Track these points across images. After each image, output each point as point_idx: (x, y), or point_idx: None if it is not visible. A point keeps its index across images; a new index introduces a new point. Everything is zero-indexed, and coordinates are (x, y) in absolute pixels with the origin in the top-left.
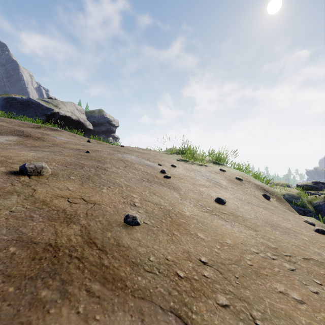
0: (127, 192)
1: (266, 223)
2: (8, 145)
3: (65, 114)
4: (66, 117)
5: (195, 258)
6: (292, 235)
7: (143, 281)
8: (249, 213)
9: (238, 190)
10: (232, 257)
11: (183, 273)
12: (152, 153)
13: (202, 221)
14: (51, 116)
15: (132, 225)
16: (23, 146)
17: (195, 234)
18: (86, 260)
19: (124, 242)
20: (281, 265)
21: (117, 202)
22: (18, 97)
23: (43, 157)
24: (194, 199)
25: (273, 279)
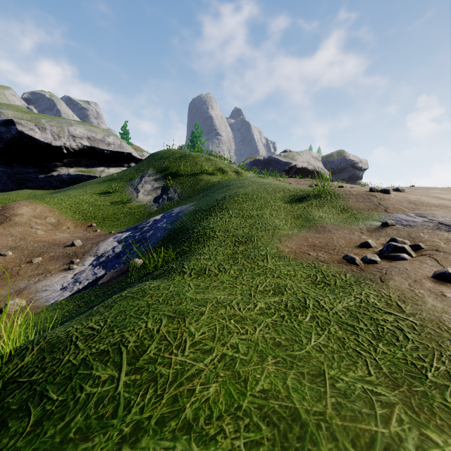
0: None
1: None
2: None
3: (301, 166)
4: (302, 168)
5: None
6: None
7: None
8: None
9: None
10: None
11: None
12: None
13: None
14: (288, 171)
15: None
16: None
17: None
18: None
19: None
20: None
21: None
22: (260, 158)
23: None
24: None
25: None
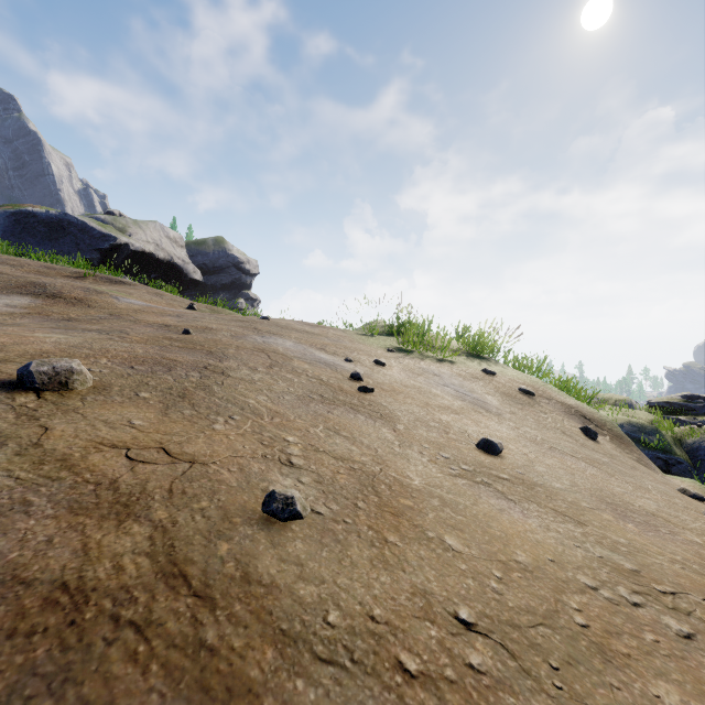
0: (272, 429)
1: (601, 502)
2: (9, 318)
3: (143, 248)
4: (145, 253)
5: (444, 612)
6: (664, 533)
7: (311, 692)
8: (557, 476)
9: (526, 419)
10: (535, 605)
11: (415, 661)
12: (331, 333)
13: (454, 501)
14: (112, 252)
15: (283, 520)
16: (42, 319)
17: (439, 539)
18: (156, 632)
19: (262, 571)
20: (657, 622)
21: (247, 457)
22: (39, 210)
23: (82, 345)
24: (429, 444)
25: (648, 668)
